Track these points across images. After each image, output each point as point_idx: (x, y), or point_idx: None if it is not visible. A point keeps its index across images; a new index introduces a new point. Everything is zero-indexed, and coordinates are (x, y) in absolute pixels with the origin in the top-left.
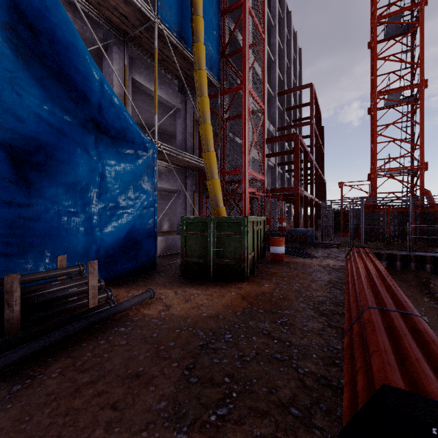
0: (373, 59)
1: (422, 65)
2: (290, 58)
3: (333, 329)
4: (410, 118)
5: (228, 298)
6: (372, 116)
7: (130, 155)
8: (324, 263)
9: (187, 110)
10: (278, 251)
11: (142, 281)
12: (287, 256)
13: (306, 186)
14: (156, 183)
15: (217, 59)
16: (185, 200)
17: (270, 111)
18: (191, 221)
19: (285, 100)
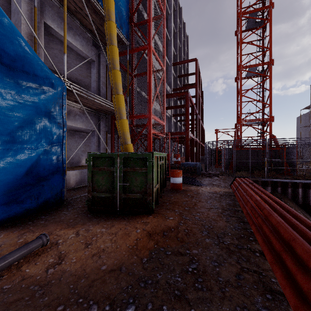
0: (238, 43)
1: (270, 49)
2: (181, 40)
3: (249, 275)
4: (262, 86)
5: (133, 238)
6: (238, 83)
7: (32, 88)
8: (212, 190)
9: (100, 62)
10: (177, 181)
11: (44, 219)
12: (183, 184)
13: (193, 131)
14: (65, 120)
15: (127, 21)
16: (99, 139)
17: (167, 76)
18: (98, 156)
19: (178, 69)
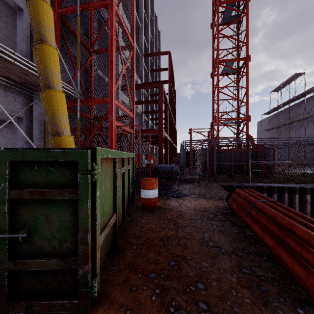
0: (215, 35)
1: (247, 44)
2: (153, 33)
3: None
4: (237, 84)
5: None
6: (213, 79)
7: None
8: (199, 205)
9: None
10: (151, 195)
11: None
12: (158, 196)
13: (166, 130)
14: None
15: None
16: (31, 131)
17: (138, 69)
18: None
19: (149, 63)
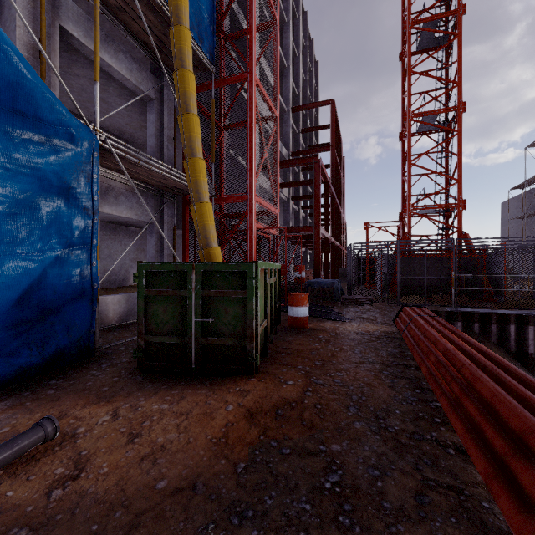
0: (405, 73)
1: (460, 84)
2: (306, 69)
3: (439, 495)
4: (445, 148)
5: (220, 422)
6: (404, 143)
7: (32, 143)
8: (362, 328)
9: (164, 102)
10: (300, 314)
11: (54, 386)
12: (311, 319)
13: (327, 226)
14: (96, 203)
15: (211, 30)
16: (162, 238)
17: (282, 131)
18: (156, 269)
19: (300, 119)
